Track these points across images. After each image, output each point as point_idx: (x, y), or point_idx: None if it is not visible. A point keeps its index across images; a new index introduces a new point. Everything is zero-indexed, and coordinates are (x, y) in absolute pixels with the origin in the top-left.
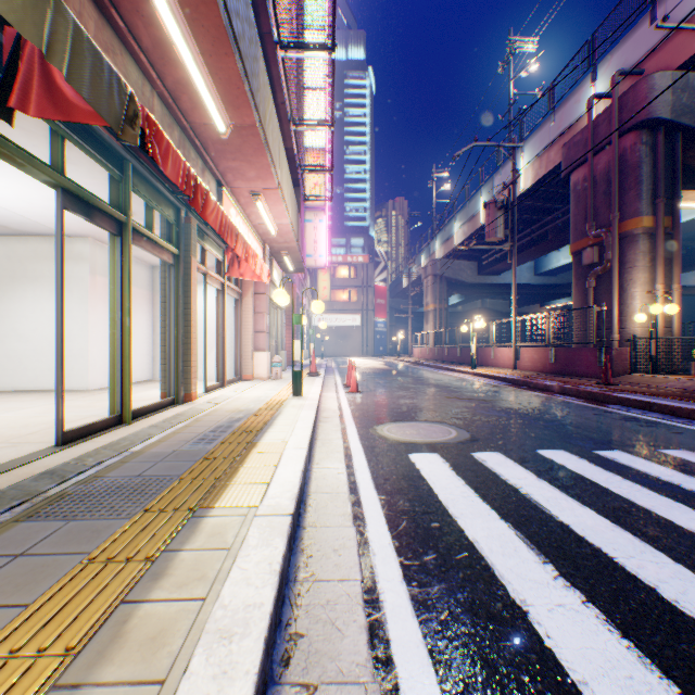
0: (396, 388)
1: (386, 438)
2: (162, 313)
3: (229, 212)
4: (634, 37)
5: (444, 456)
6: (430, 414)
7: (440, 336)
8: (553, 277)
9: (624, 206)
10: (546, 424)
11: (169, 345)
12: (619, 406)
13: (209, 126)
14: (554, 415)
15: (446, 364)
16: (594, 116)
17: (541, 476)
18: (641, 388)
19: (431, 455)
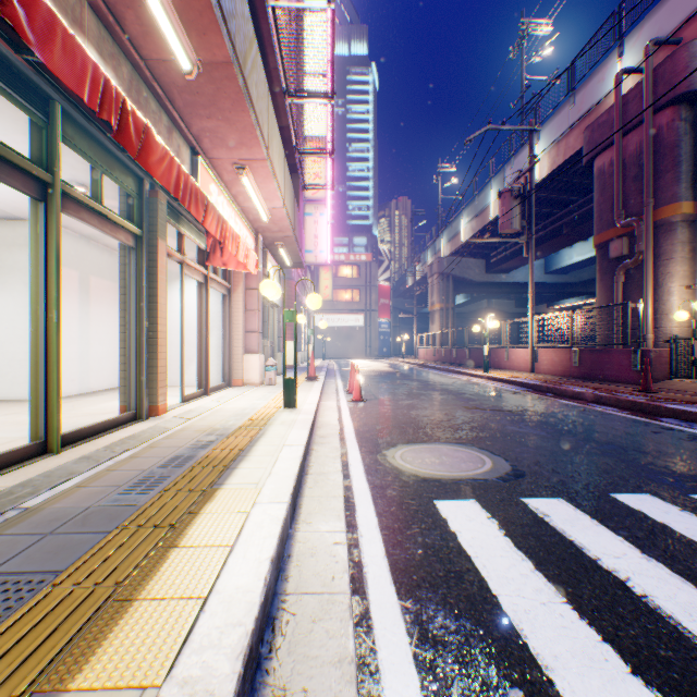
0: (405, 395)
1: (400, 470)
2: (121, 307)
3: (208, 188)
4: (670, 3)
5: (486, 506)
6: (451, 431)
7: (446, 336)
8: (564, 275)
9: (660, 191)
10: (601, 447)
11: (130, 347)
12: (676, 420)
13: (169, 64)
14: (604, 433)
15: (455, 366)
16: (621, 95)
17: (646, 550)
18: (691, 396)
19: (467, 504)
